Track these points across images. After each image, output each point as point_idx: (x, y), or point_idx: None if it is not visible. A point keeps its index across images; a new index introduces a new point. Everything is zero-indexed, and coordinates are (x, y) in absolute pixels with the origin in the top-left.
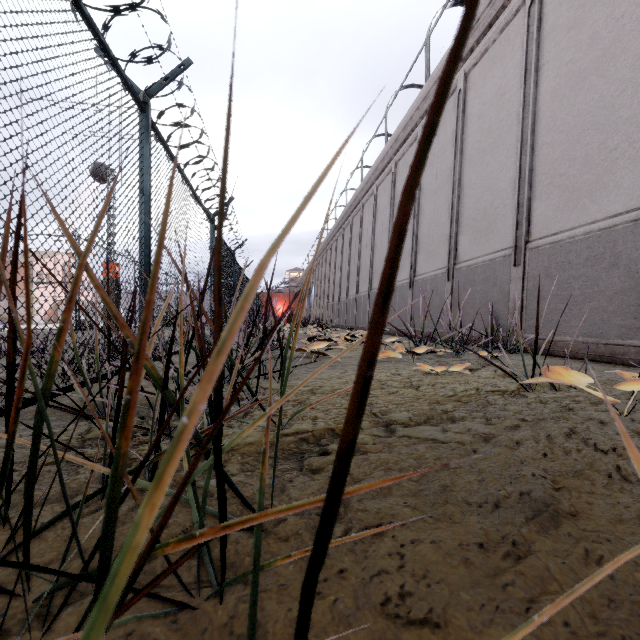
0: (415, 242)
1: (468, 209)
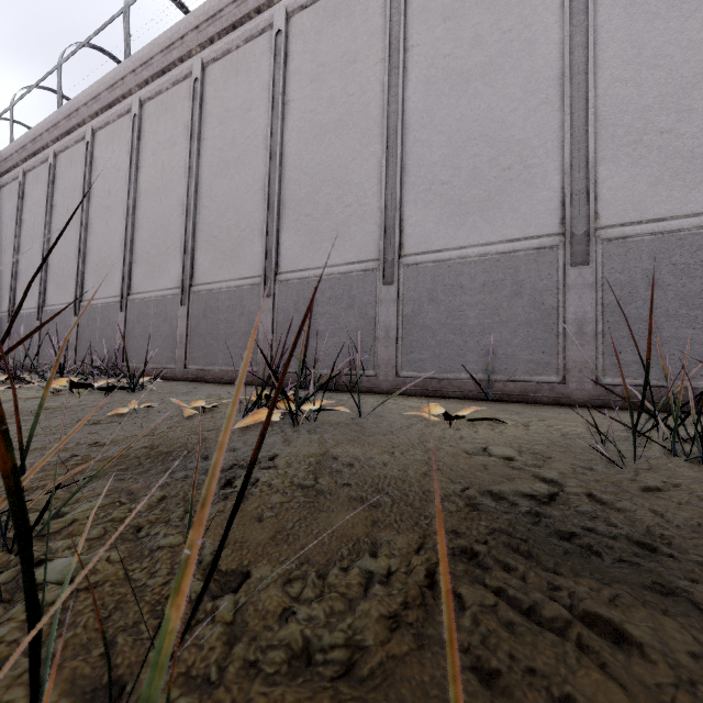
0: (45, 270)
1: (93, 254)
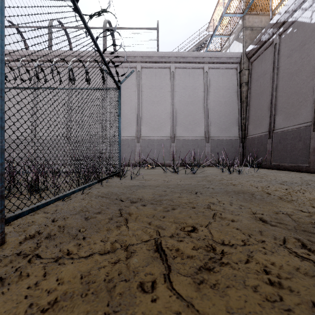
0: None
1: None
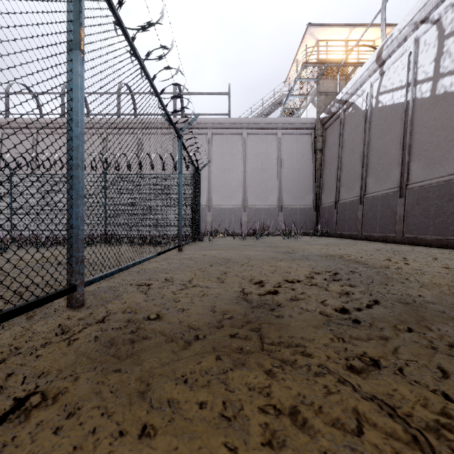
0: None
1: None
